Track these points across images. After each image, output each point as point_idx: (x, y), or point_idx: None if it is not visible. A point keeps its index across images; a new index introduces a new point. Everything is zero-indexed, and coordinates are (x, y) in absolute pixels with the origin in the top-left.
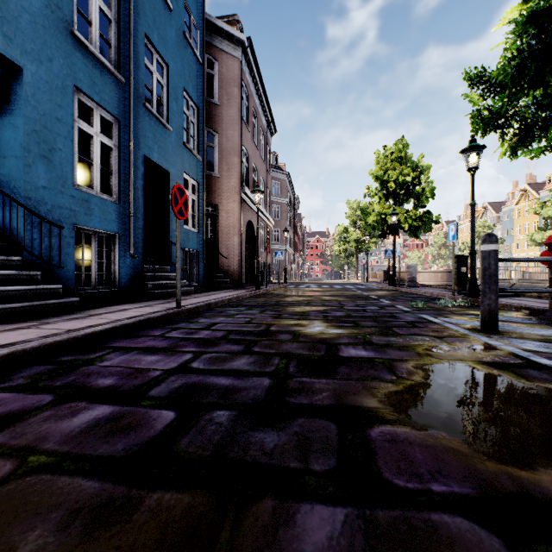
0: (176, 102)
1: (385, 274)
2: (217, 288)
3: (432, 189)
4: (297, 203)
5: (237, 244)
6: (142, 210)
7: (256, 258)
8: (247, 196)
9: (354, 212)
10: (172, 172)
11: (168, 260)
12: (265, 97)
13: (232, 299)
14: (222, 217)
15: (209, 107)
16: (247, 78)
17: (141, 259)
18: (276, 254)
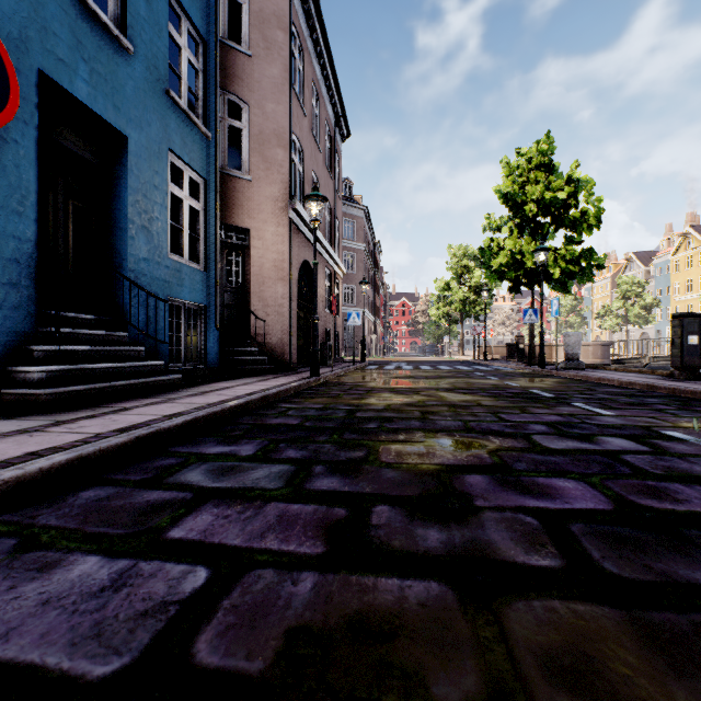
0: (146, 0)
1: (510, 348)
2: (245, 373)
3: (599, 212)
4: (377, 251)
5: (283, 297)
6: (34, 199)
7: (312, 319)
8: (301, 217)
9: (459, 261)
10: (134, 139)
11: (125, 318)
12: (331, 71)
13: (247, 405)
14: (255, 250)
15: (231, 57)
16: (302, 25)
17: (31, 312)
18: (349, 316)
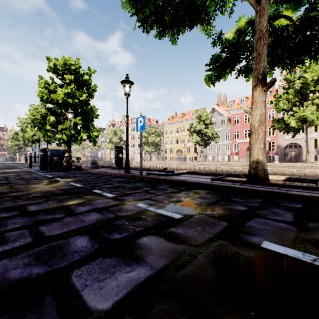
0: None
1: None
2: None
3: None
4: None
5: None
6: None
7: None
8: None
9: (23, 124)
10: None
11: None
12: None
13: None
14: None
15: None
16: None
17: None
18: None
